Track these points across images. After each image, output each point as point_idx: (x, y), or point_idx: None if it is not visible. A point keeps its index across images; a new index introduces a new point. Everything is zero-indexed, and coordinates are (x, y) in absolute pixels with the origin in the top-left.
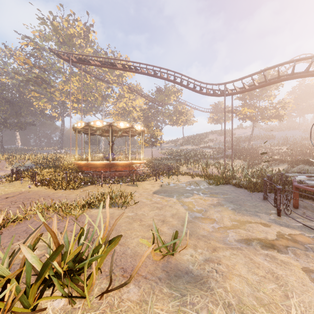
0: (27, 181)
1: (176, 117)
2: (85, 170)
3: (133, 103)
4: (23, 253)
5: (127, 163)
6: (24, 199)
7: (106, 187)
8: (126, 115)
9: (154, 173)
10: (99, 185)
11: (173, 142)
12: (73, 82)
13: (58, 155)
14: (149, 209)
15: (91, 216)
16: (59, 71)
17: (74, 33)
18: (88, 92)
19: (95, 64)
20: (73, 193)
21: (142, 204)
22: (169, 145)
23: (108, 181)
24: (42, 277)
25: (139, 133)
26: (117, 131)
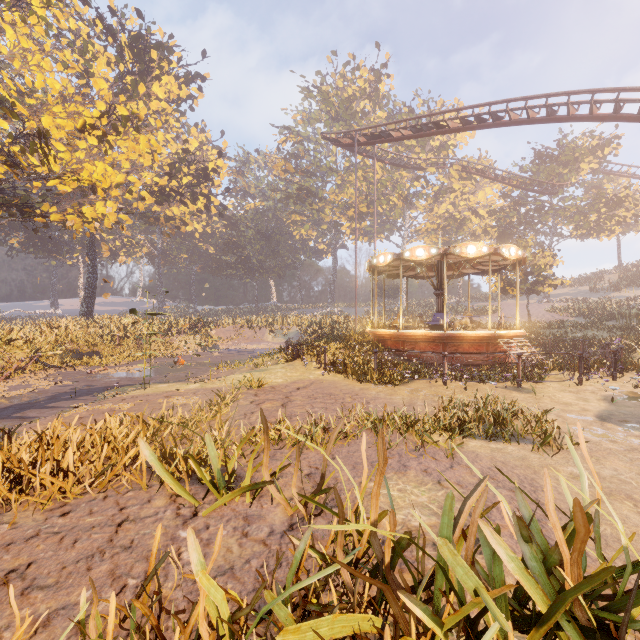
0: (310, 363)
1: (598, 216)
2: (392, 348)
3: (471, 200)
4: (397, 512)
5: (484, 336)
6: (324, 395)
7: (455, 387)
8: (455, 229)
9: (574, 364)
10: (437, 382)
11: (584, 282)
12: (353, 184)
13: (335, 318)
14: (633, 469)
15: (476, 455)
16: (331, 170)
17: (354, 93)
18: (377, 197)
19: (401, 136)
20: (395, 392)
21: (593, 448)
22: (570, 291)
23: (453, 375)
24: (551, 620)
25: (506, 265)
26: (452, 265)
